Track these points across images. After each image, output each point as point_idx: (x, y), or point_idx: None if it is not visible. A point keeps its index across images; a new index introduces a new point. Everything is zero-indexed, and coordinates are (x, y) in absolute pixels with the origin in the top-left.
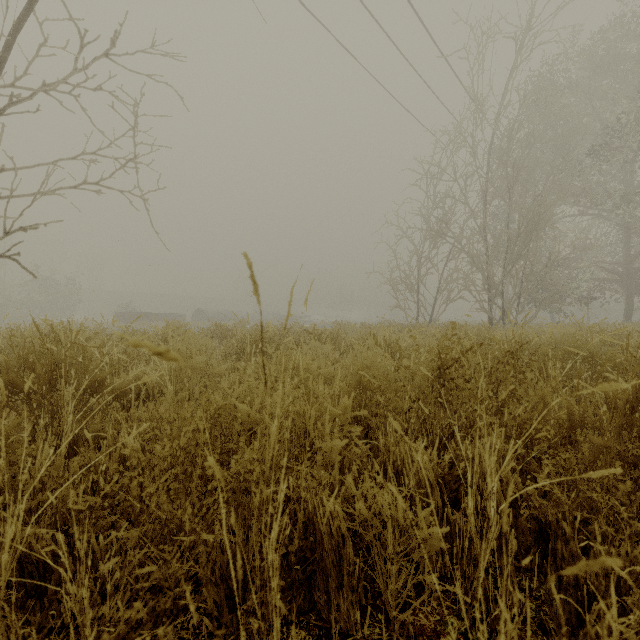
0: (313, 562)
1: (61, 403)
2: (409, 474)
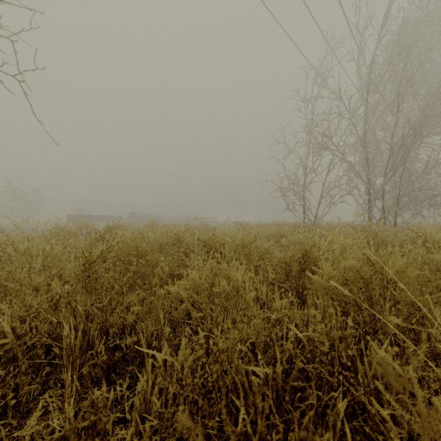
0: None
1: None
2: None
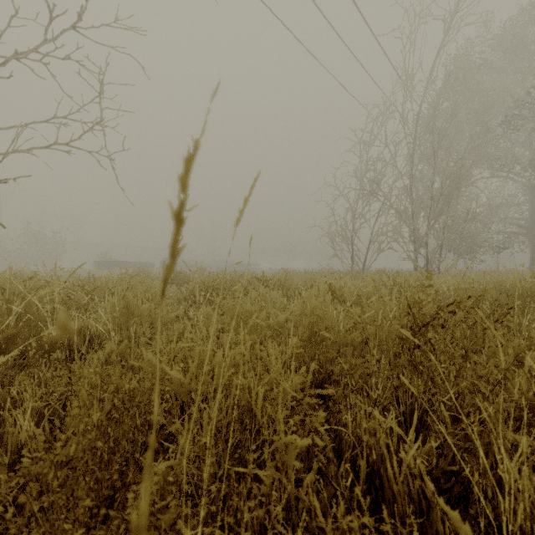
0: None
1: None
2: (392, 479)
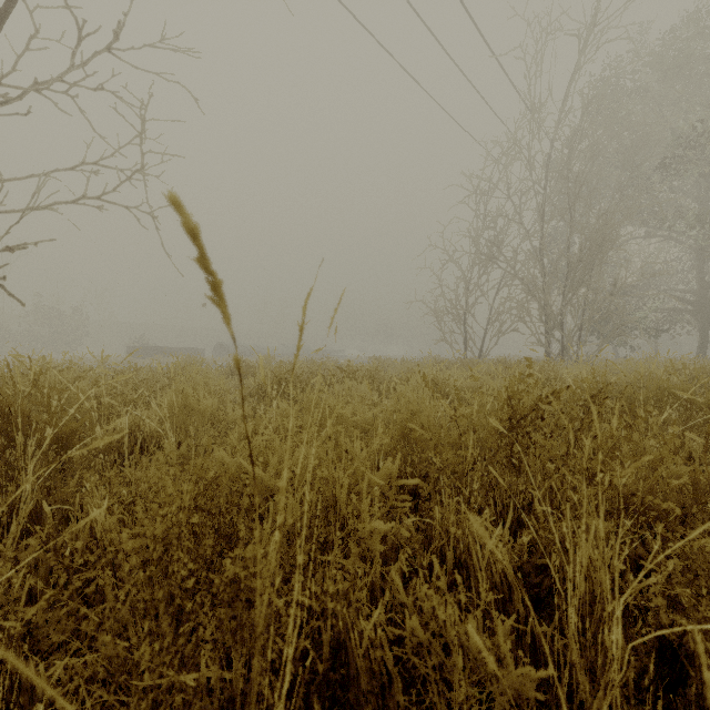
0: (345, 704)
1: (18, 464)
2: (477, 567)
